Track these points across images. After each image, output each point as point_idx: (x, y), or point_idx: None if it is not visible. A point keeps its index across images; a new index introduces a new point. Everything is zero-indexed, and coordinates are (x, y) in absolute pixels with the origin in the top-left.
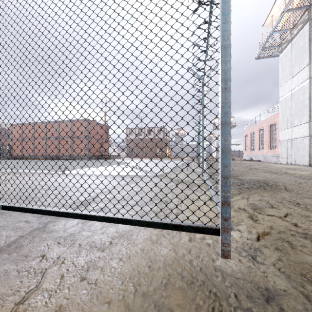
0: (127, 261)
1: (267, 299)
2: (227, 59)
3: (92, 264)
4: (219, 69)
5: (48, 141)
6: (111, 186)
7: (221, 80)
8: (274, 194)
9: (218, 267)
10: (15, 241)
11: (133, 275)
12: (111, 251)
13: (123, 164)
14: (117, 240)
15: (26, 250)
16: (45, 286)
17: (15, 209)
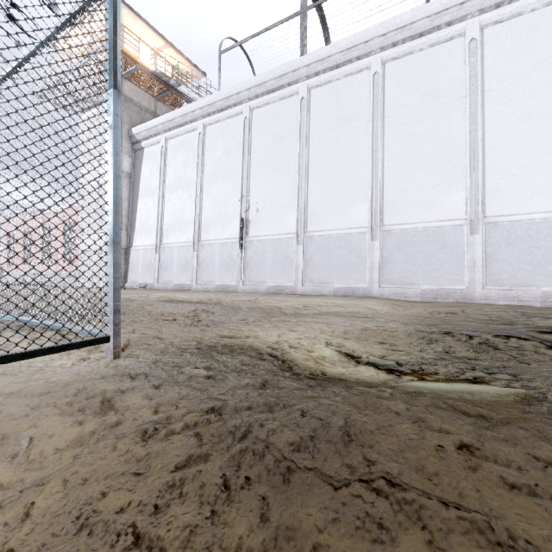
0: (5, 406)
1: (153, 363)
2: (118, 187)
3: None
4: (108, 190)
5: None
6: None
7: (114, 203)
8: None
9: (114, 367)
10: None
11: (35, 405)
12: None
13: None
14: None
15: None
16: None
17: None
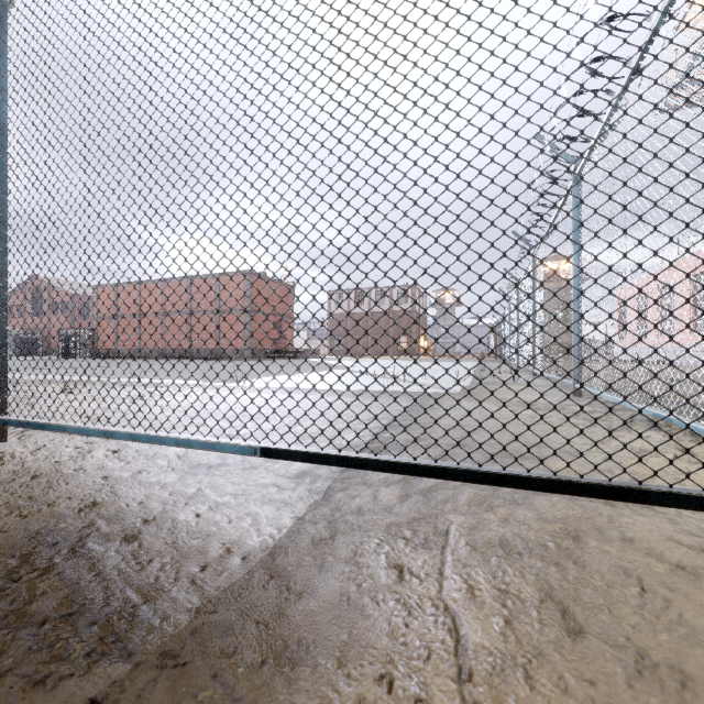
0: (672, 594)
1: None
2: None
3: (566, 596)
4: None
5: (167, 320)
6: (387, 415)
7: None
8: None
9: None
10: (296, 529)
11: None
12: (589, 566)
13: (341, 369)
14: (572, 540)
15: (345, 552)
16: (488, 644)
17: (297, 456)
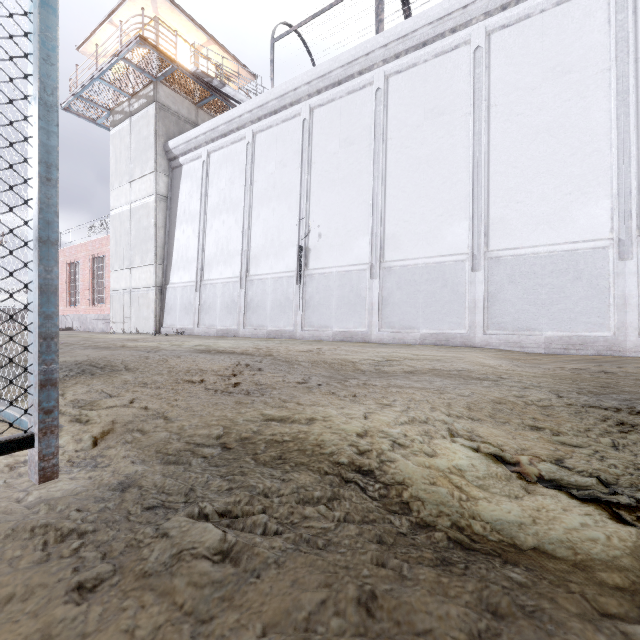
0: None
1: (122, 490)
2: (52, 129)
3: None
4: (31, 136)
5: None
6: None
7: (39, 161)
8: (111, 379)
9: (35, 502)
10: None
11: None
12: None
13: None
14: None
15: None
16: None
17: None
